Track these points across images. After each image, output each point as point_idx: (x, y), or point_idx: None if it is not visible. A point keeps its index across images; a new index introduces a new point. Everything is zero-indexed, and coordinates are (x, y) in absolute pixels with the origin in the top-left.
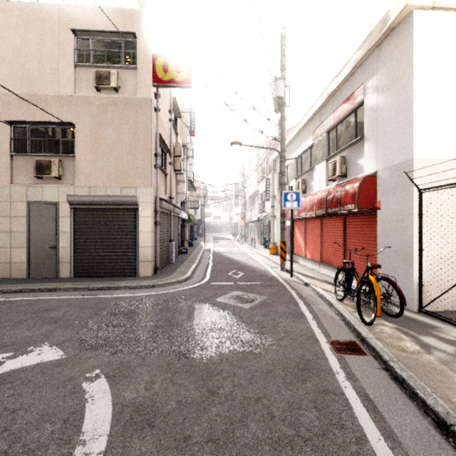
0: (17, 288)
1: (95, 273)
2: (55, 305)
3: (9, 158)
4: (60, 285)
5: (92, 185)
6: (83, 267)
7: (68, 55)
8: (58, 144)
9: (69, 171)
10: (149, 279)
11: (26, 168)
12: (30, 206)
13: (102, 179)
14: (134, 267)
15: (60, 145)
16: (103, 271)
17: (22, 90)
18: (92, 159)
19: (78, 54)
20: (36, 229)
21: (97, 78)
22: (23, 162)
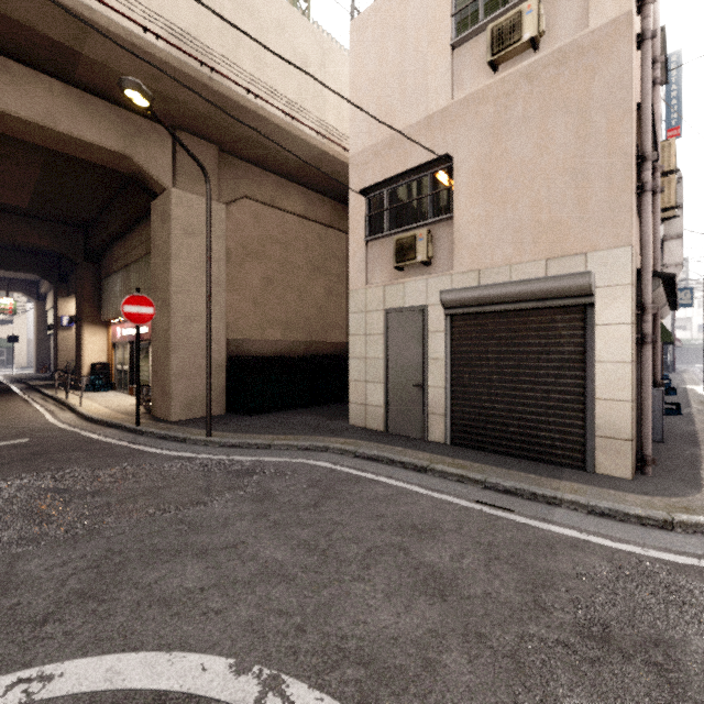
0: (372, 453)
1: (488, 445)
2: (429, 517)
3: (364, 247)
4: (431, 460)
5: (484, 266)
6: (467, 428)
7: (441, 35)
8: (425, 206)
9: (442, 248)
10: (634, 491)
11: (382, 257)
12: (388, 317)
13: (502, 250)
14: (579, 447)
15: (429, 205)
16: (505, 442)
17: (378, 136)
18: (484, 213)
19: (456, 24)
20: (396, 353)
21: (495, 40)
22: (379, 249)
